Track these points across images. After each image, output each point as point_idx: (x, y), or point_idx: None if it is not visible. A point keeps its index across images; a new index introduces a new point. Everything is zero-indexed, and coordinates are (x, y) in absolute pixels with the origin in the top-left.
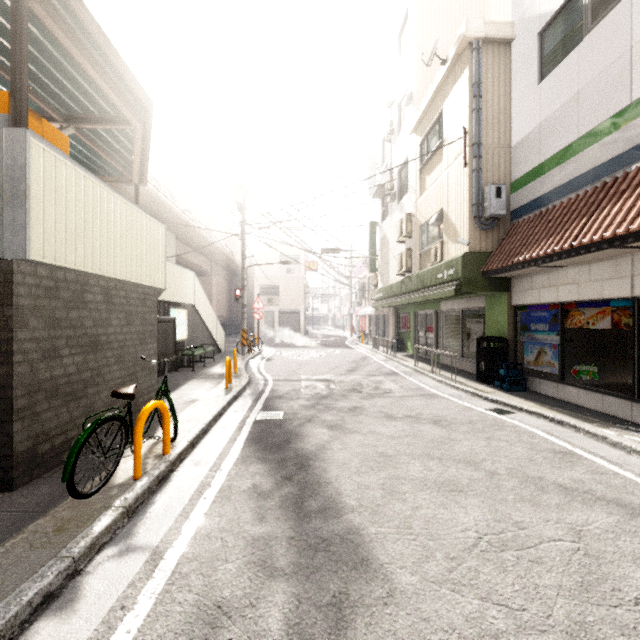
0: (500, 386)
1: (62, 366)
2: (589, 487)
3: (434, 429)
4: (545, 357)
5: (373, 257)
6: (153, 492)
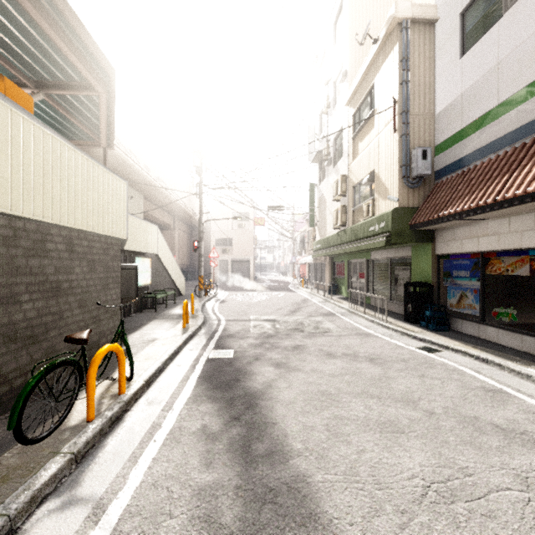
0: (426, 326)
1: (21, 311)
2: (525, 427)
3: (371, 367)
4: (467, 300)
5: (312, 213)
6: (105, 434)
